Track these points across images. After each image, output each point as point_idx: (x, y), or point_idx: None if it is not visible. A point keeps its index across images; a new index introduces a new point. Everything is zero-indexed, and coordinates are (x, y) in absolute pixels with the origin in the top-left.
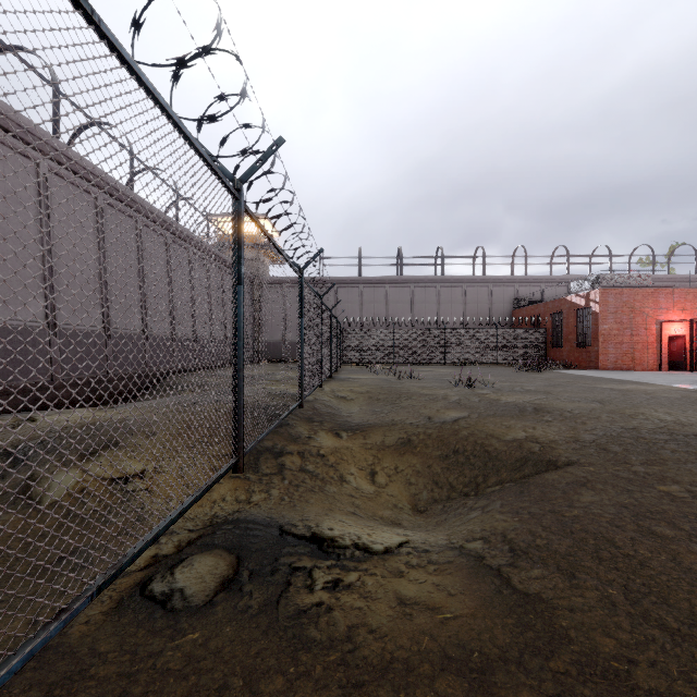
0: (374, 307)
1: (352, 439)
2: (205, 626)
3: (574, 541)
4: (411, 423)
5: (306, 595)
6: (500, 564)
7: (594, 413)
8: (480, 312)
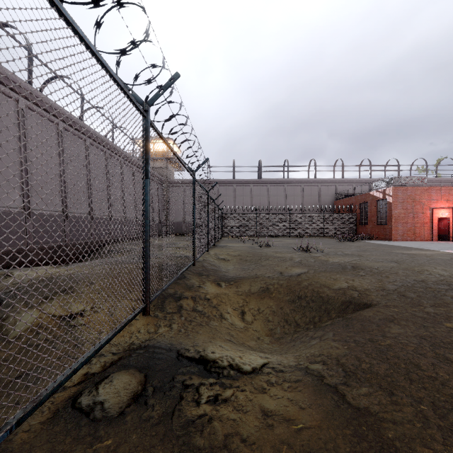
0: (243, 199)
1: (228, 287)
2: (117, 434)
3: (390, 365)
4: (268, 276)
5: (194, 408)
6: (336, 383)
7: (393, 270)
8: (313, 202)
